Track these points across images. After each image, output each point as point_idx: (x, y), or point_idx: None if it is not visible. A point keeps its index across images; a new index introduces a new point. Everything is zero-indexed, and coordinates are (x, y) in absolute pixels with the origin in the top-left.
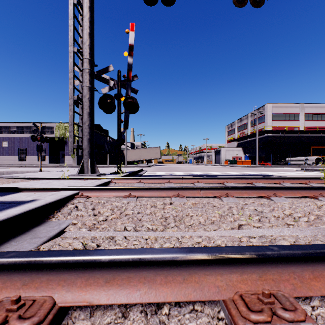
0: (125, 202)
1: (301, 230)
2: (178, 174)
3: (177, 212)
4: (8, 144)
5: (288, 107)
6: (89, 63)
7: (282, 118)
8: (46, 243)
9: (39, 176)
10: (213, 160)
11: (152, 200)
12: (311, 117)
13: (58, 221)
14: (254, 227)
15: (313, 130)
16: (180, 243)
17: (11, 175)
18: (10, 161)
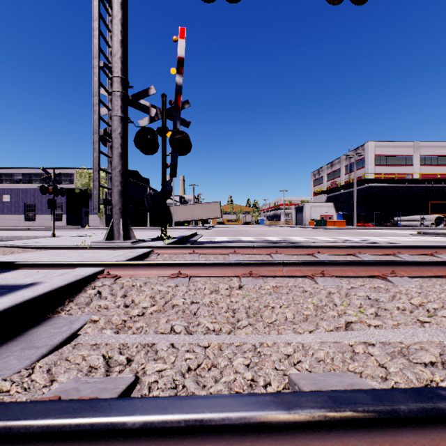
0: (172, 285)
1: (445, 333)
2: (246, 241)
3: (251, 301)
4: (10, 199)
5: (397, 147)
6: (121, 83)
7: (388, 162)
8: (47, 357)
9: (51, 243)
10: (293, 220)
11: (212, 281)
12: (429, 161)
13: (70, 316)
14: (370, 326)
15: (431, 178)
16: (259, 357)
17: (11, 242)
18: (14, 221)
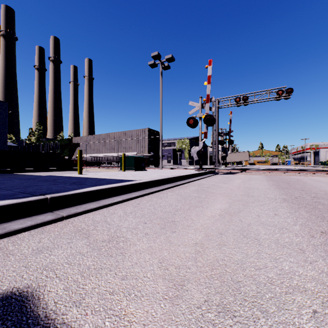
0: None
1: None
2: None
3: None
4: None
5: None
6: (217, 133)
7: None
8: None
9: None
10: (311, 161)
11: None
12: None
13: None
14: None
15: None
16: None
17: None
18: None
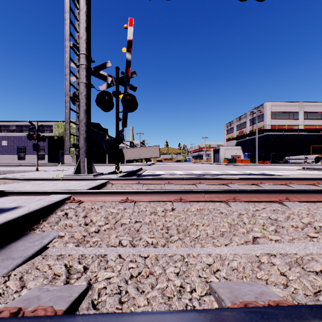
0: (121, 208)
1: None
2: (178, 174)
3: (181, 221)
4: (7, 143)
5: (287, 106)
6: (86, 59)
7: (281, 117)
8: (21, 266)
9: (34, 176)
10: (211, 159)
11: (152, 205)
12: (310, 116)
13: (42, 233)
14: (272, 241)
15: (312, 128)
16: (186, 267)
17: (6, 175)
18: (10, 159)
